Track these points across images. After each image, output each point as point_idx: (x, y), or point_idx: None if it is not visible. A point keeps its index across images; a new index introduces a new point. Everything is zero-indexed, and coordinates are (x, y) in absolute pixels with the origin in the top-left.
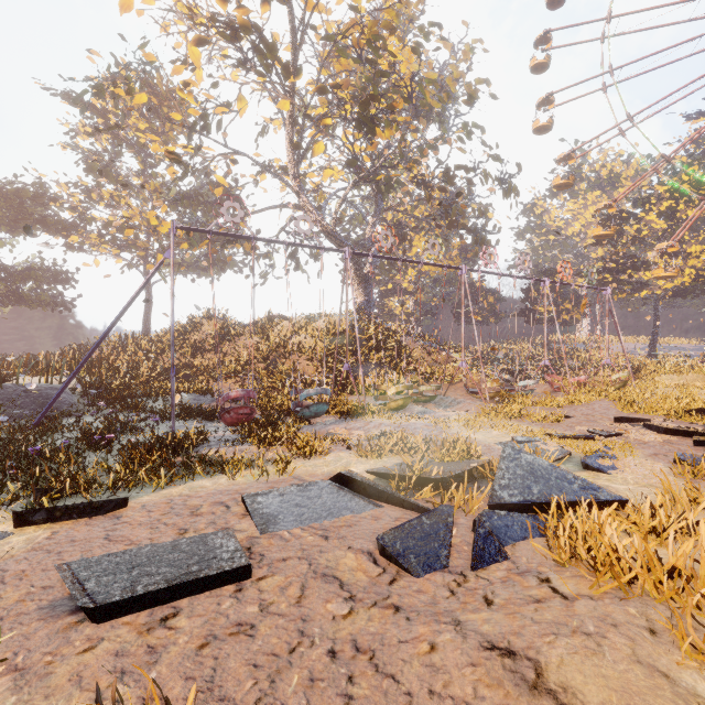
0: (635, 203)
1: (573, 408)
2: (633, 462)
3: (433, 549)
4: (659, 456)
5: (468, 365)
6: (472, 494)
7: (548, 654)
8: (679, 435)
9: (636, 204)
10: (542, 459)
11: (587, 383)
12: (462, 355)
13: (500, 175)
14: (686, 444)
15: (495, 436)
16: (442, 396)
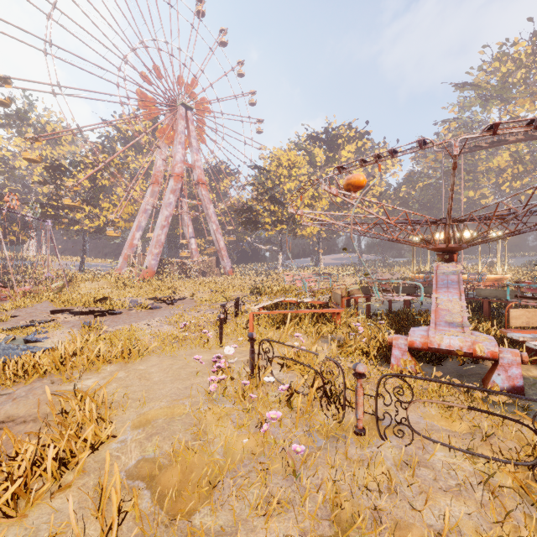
0: (71, 163)
1: (19, 310)
2: (60, 332)
3: None
4: (75, 326)
5: None
6: None
7: None
8: (88, 314)
9: (71, 164)
10: None
11: (33, 292)
12: None
13: None
14: (91, 318)
15: None
16: None
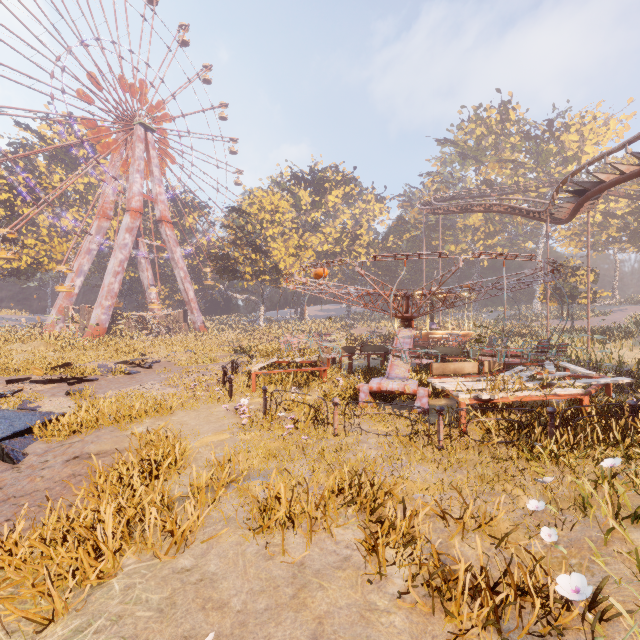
0: None
1: None
2: (47, 401)
3: None
4: (57, 395)
5: None
6: None
7: (89, 450)
8: (57, 383)
9: None
10: (7, 410)
11: None
12: None
13: None
14: (65, 386)
15: None
16: None
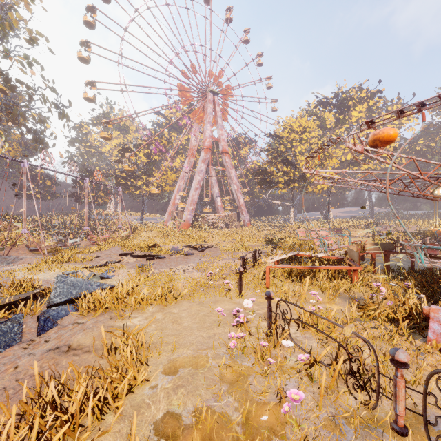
0: (134, 146)
1: (101, 252)
2: (123, 271)
3: (11, 337)
4: (133, 267)
5: (30, 231)
6: (36, 305)
7: (73, 340)
8: (143, 258)
9: (135, 146)
10: (79, 278)
11: (110, 238)
12: (24, 224)
13: (56, 102)
14: (144, 261)
15: (52, 274)
16: (5, 255)
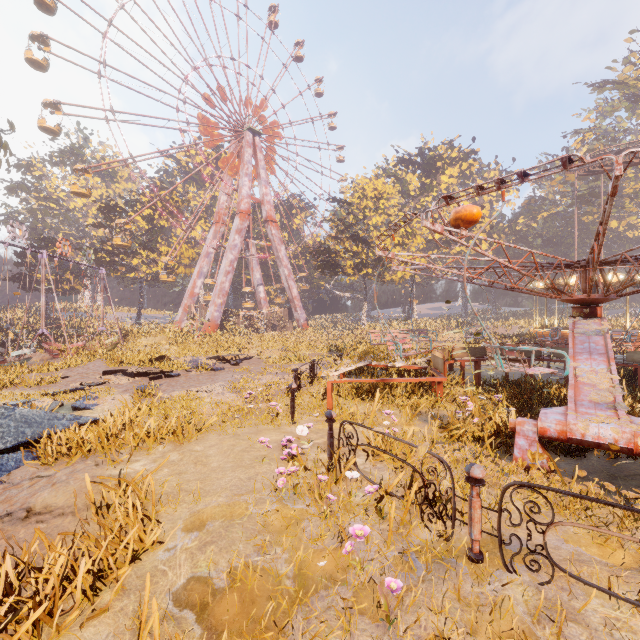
0: (127, 202)
1: (71, 370)
2: (111, 398)
3: None
4: (128, 391)
5: None
6: None
7: (36, 501)
8: (143, 376)
9: (127, 203)
10: (37, 410)
11: (86, 348)
12: None
13: None
14: (146, 381)
15: None
16: None
